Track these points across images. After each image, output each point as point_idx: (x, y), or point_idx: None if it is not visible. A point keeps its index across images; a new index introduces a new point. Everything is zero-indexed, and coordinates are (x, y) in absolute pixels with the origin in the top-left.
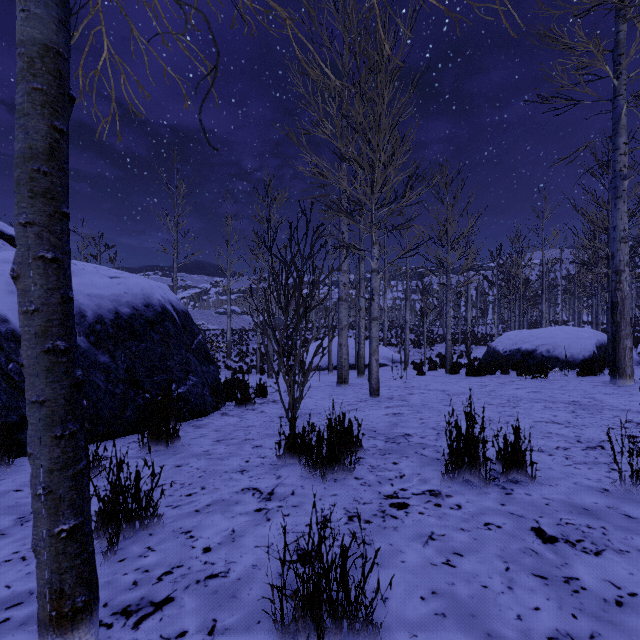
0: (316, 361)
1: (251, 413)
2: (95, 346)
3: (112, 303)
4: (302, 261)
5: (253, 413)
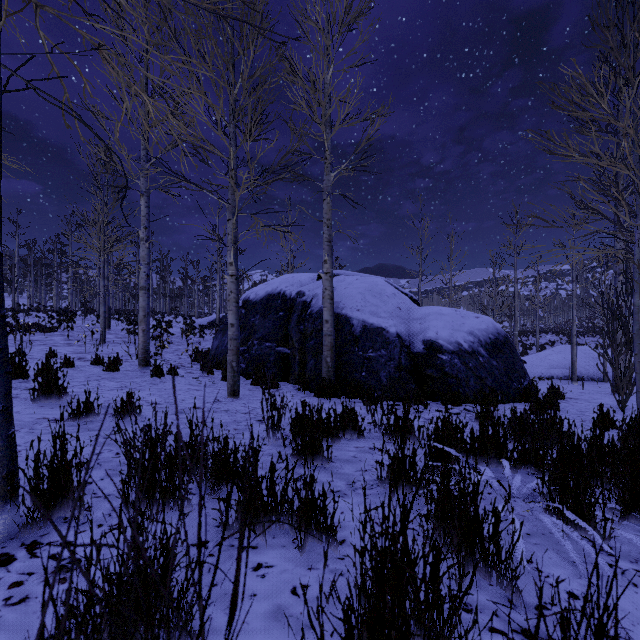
0: (550, 369)
1: (570, 402)
2: (490, 356)
3: (486, 333)
4: (629, 312)
5: (571, 402)
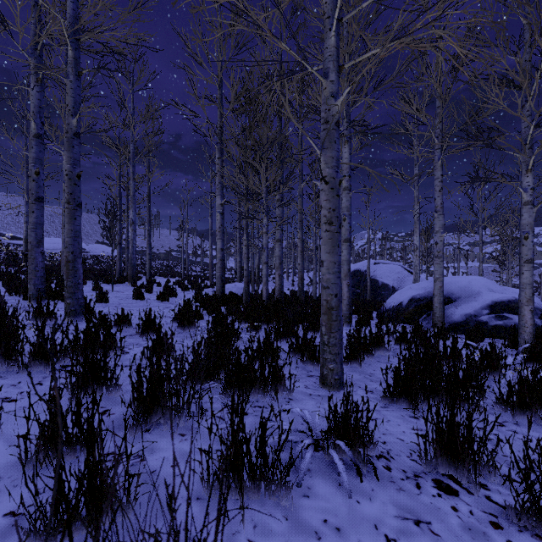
0: None
1: None
2: None
3: None
4: None
5: None
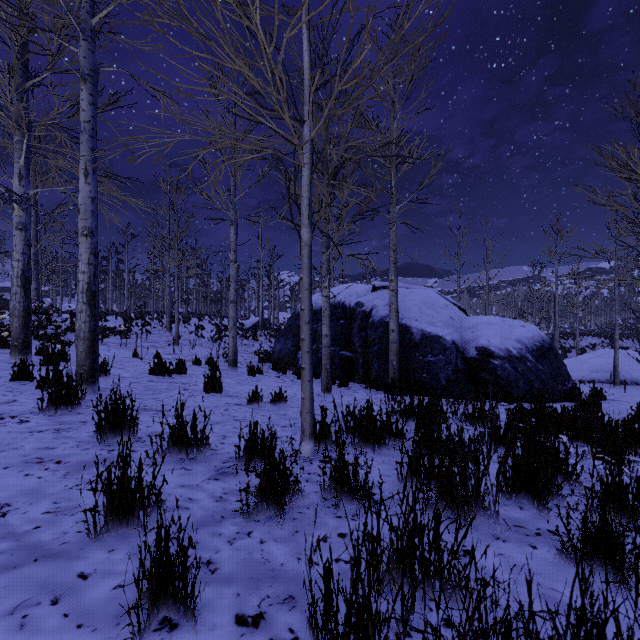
0: (591, 373)
1: (611, 403)
2: (536, 361)
3: (532, 341)
4: None
5: (613, 403)
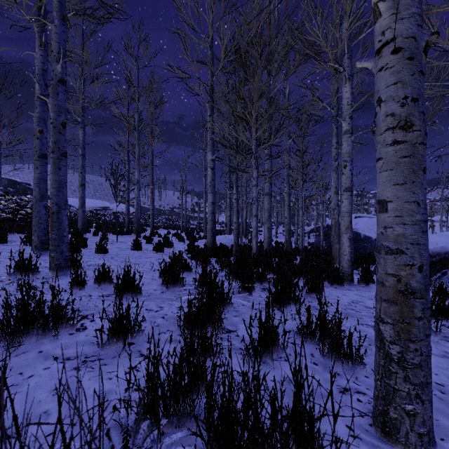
0: None
1: None
2: None
3: None
4: None
5: None
